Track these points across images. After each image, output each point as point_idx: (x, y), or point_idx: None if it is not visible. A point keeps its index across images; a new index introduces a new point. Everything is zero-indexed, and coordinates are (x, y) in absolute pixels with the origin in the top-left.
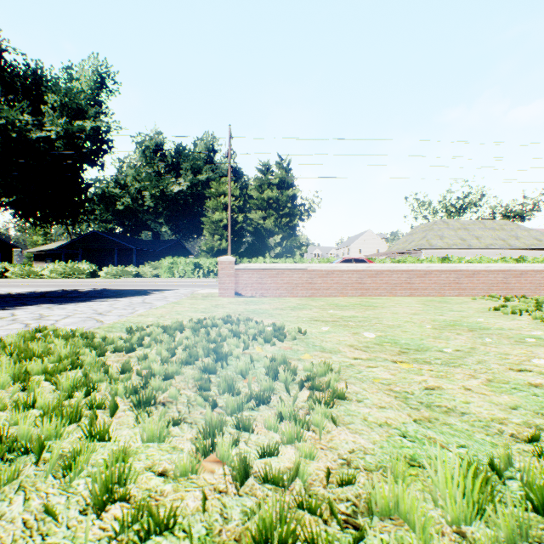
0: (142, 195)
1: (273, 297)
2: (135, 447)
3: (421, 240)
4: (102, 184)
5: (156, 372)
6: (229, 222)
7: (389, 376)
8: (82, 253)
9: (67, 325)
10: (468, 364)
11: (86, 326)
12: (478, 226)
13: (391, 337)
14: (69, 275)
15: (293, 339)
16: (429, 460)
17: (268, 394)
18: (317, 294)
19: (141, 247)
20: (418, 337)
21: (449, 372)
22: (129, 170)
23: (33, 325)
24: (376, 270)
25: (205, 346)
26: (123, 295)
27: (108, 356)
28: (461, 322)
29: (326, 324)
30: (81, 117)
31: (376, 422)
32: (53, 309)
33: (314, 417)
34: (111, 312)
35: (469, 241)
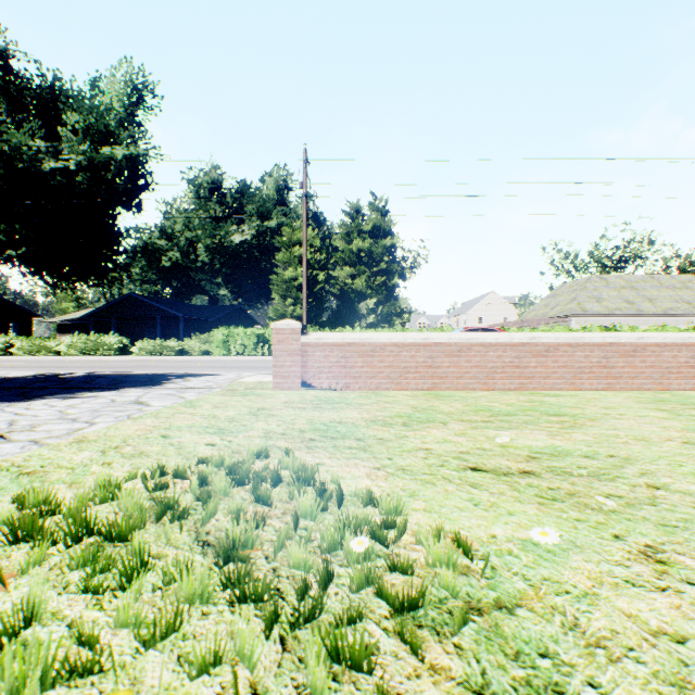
0: (195, 248)
1: (365, 389)
2: None
3: (569, 303)
4: (144, 234)
5: None
6: (305, 278)
7: None
8: (117, 323)
9: None
10: None
11: None
12: (650, 284)
13: None
14: (91, 352)
15: (457, 624)
16: None
17: None
18: (442, 385)
19: (191, 315)
20: None
21: None
22: (178, 215)
23: None
24: (547, 344)
25: None
26: (121, 385)
27: None
28: None
29: (515, 488)
30: (111, 144)
31: None
32: None
33: None
34: (33, 429)
35: (639, 305)
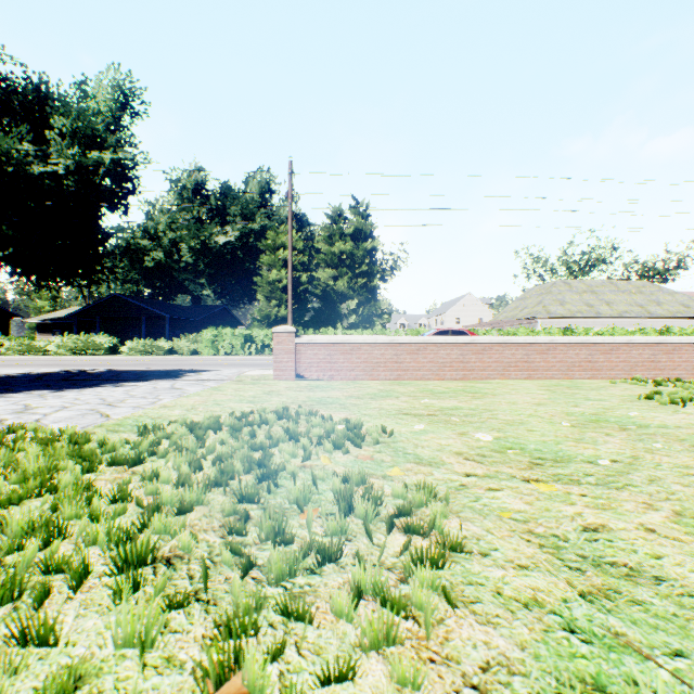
0: (178, 249)
1: (346, 380)
2: (100, 659)
3: (536, 306)
4: (126, 233)
5: (167, 501)
6: (290, 282)
7: (523, 505)
8: (99, 323)
9: (57, 422)
10: (637, 484)
11: (83, 423)
12: (608, 288)
13: (514, 440)
14: (81, 351)
15: (375, 443)
16: (629, 689)
17: (337, 546)
18: (405, 376)
19: (176, 315)
20: (552, 440)
21: (612, 499)
22: (161, 216)
23: (9, 422)
24: (484, 345)
25: (246, 455)
26: (147, 378)
27: (101, 472)
28: (606, 416)
29: (420, 419)
30: (98, 147)
31: (519, 598)
32: (45, 398)
33: (416, 593)
34: (125, 402)
35: (598, 308)
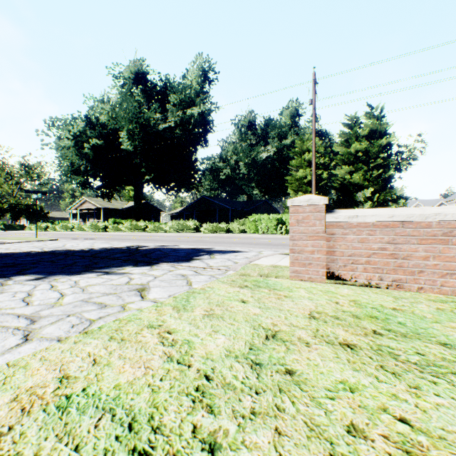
0: (238, 166)
1: (431, 292)
2: None
3: None
4: (211, 161)
5: None
6: (313, 174)
7: None
8: (197, 214)
9: None
10: None
11: None
12: None
13: None
14: (180, 231)
15: None
16: None
17: None
18: None
19: (235, 207)
20: None
21: None
22: (229, 147)
23: None
24: None
25: None
26: (162, 259)
27: None
28: None
29: None
30: (192, 109)
31: None
32: None
33: None
34: None
35: None
